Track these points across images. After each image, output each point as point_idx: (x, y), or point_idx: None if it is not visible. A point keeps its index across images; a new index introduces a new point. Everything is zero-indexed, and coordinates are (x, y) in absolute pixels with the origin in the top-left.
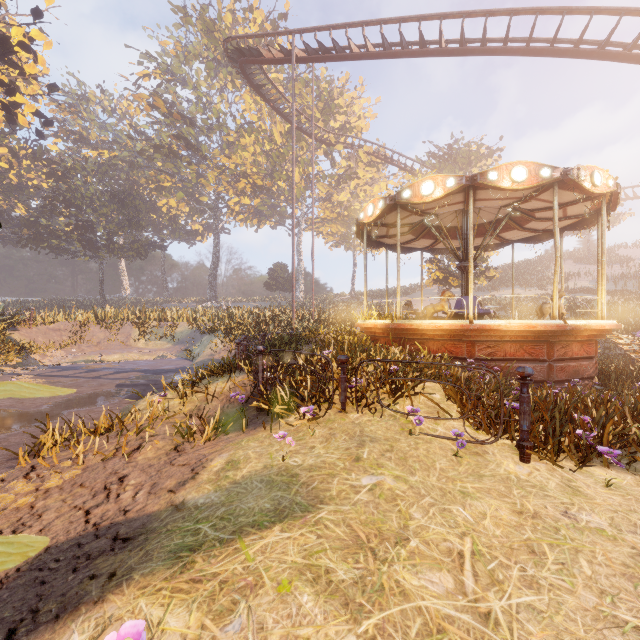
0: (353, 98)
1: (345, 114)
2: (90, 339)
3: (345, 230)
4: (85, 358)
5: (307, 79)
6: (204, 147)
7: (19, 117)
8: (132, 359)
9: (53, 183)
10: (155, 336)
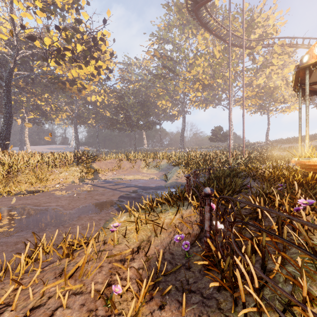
0: (268, 15)
1: (262, 27)
2: (123, 167)
3: (262, 101)
4: (118, 177)
5: (235, 14)
6: (177, 69)
7: (101, 72)
8: (138, 178)
9: (118, 101)
10: (151, 166)
